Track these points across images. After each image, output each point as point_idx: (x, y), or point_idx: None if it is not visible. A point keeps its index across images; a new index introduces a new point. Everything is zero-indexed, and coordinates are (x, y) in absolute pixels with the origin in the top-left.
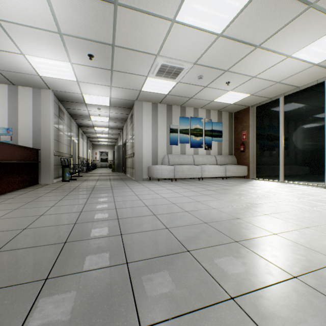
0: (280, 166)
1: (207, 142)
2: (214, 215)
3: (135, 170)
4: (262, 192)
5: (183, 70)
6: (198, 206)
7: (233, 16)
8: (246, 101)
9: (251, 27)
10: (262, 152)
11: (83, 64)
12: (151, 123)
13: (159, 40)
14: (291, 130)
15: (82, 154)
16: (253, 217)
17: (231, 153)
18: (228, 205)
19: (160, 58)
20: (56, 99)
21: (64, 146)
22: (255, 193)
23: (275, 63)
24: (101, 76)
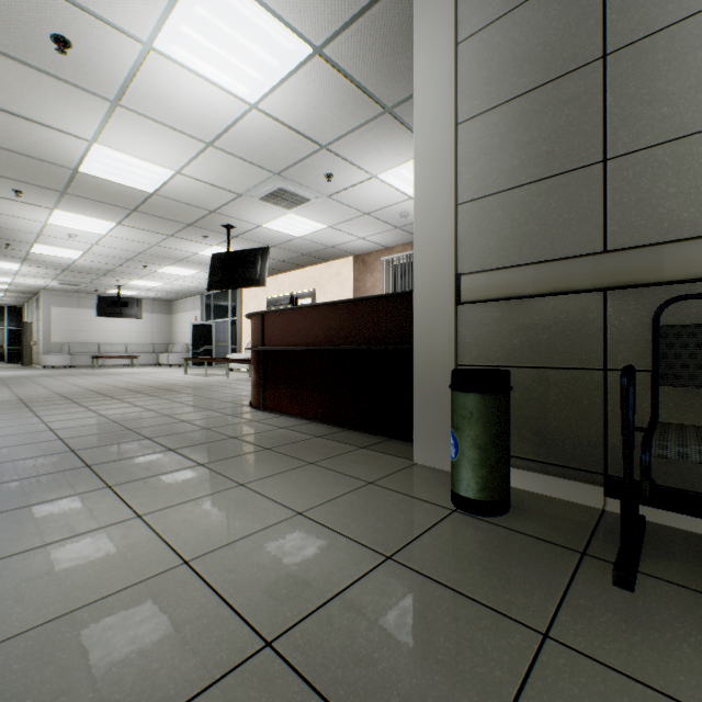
0: None
1: None
2: None
3: None
4: None
5: None
6: None
7: None
8: None
9: None
10: None
11: (109, 20)
12: None
13: None
14: None
15: None
16: None
17: None
18: None
19: None
20: None
21: None
22: None
23: None
24: None
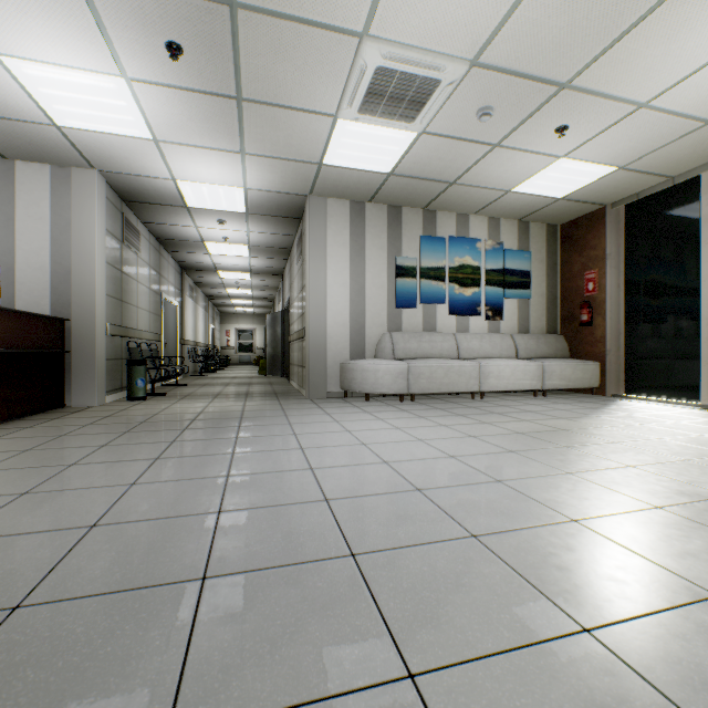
0: (704, 362)
1: (492, 302)
2: (596, 565)
3: (307, 373)
4: (687, 445)
5: (438, 88)
6: (510, 507)
7: None
8: (601, 189)
9: None
10: (643, 325)
11: (161, 83)
12: (347, 252)
13: None
14: None
15: (192, 334)
16: None
17: (553, 328)
18: (614, 501)
19: (373, 47)
20: (114, 195)
21: (141, 313)
22: (667, 446)
23: None
24: (212, 121)
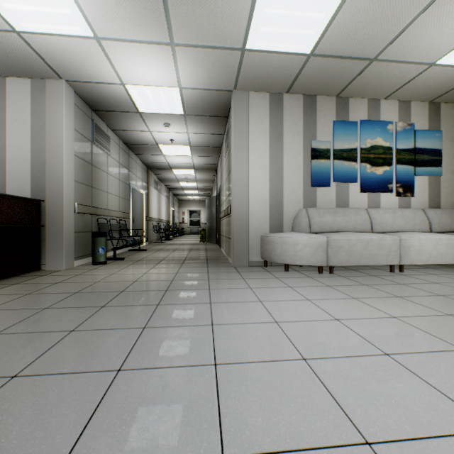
0: None
1: (402, 179)
2: None
3: (232, 244)
4: None
5: None
6: None
7: None
8: None
9: None
10: None
11: None
12: (267, 138)
13: None
14: None
15: (156, 214)
16: None
17: None
18: None
19: None
20: (83, 105)
21: (111, 197)
22: None
23: None
24: (139, 3)
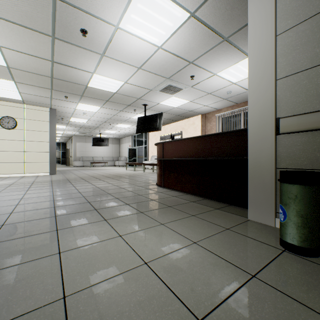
0: None
1: None
2: None
3: None
4: None
5: None
6: None
7: None
8: None
9: None
10: None
11: (102, 18)
12: None
13: None
14: None
15: None
16: None
17: None
18: None
19: None
20: None
21: None
22: None
23: None
24: None
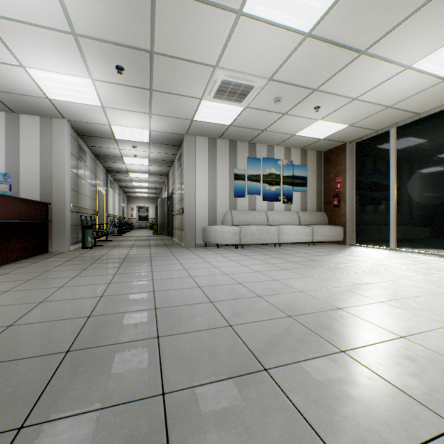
0: (391, 227)
1: (286, 194)
2: (302, 302)
3: (184, 233)
4: (368, 266)
5: (253, 89)
6: (277, 288)
7: (328, 4)
8: (342, 135)
9: (355, 22)
10: (364, 207)
11: (110, 82)
12: (207, 166)
13: (219, 43)
14: (406, 175)
15: (112, 210)
16: (362, 307)
17: (320, 208)
18: (321, 285)
19: (220, 72)
20: (74, 132)
21: (87, 199)
22: (359, 266)
23: (387, 78)
24: (135, 99)
